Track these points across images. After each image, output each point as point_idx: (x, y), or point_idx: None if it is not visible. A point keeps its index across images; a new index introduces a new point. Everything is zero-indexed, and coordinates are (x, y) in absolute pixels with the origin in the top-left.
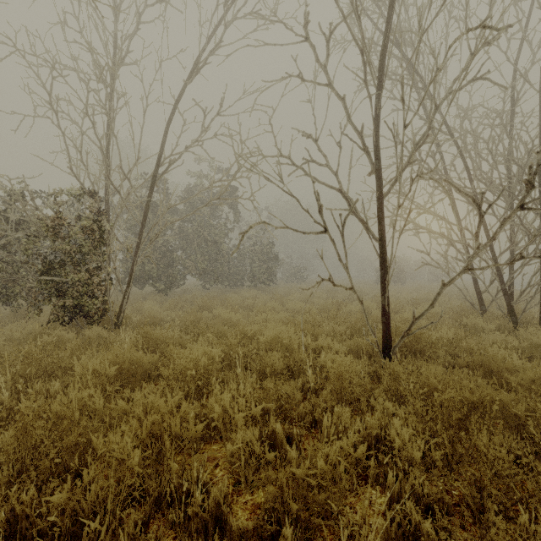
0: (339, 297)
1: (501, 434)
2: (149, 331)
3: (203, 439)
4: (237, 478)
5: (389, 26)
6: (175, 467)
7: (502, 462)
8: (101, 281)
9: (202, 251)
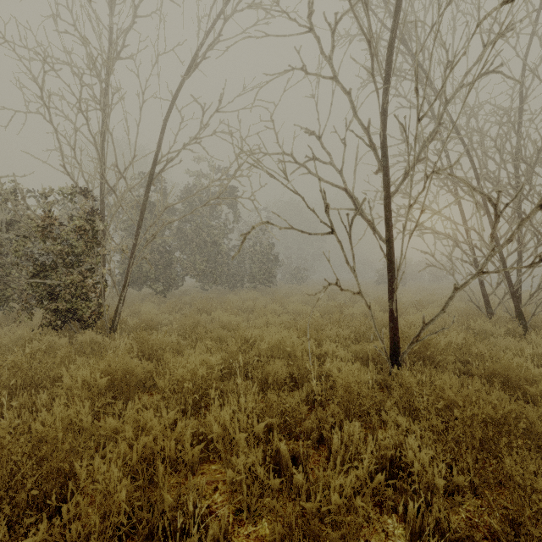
0: (340, 298)
1: (528, 454)
2: (144, 337)
3: (201, 458)
4: (239, 507)
5: (397, 16)
6: (168, 499)
7: (540, 495)
8: (95, 284)
9: (201, 252)
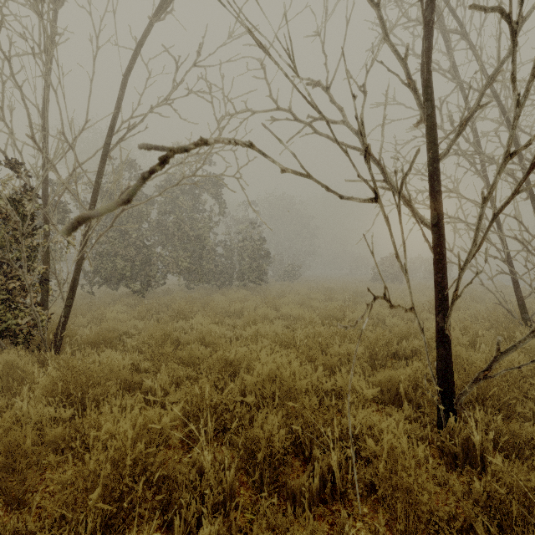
0: (338, 298)
1: None
2: (75, 367)
3: None
4: None
5: None
6: None
7: None
8: (26, 287)
9: (185, 247)
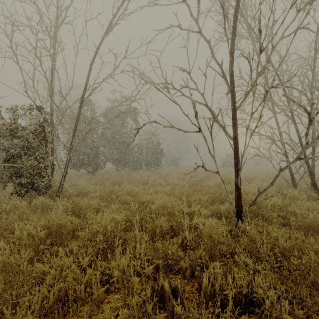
0: (200, 175)
1: None
2: (76, 201)
3: (108, 290)
4: None
5: None
6: None
7: None
8: (46, 167)
9: (116, 147)
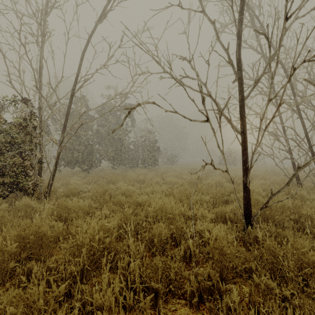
0: (198, 174)
1: None
2: (62, 203)
3: None
4: None
5: None
6: None
7: None
8: (32, 164)
9: (111, 145)
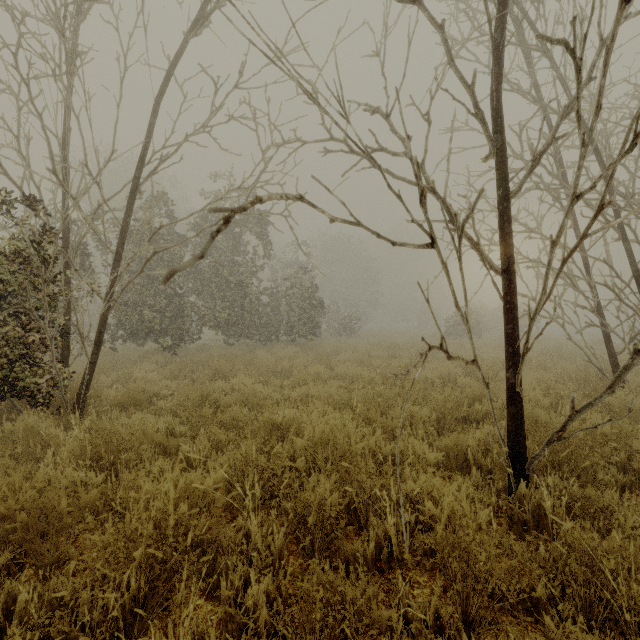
0: (404, 356)
1: None
2: (105, 429)
3: None
4: None
5: None
6: None
7: None
8: (45, 340)
9: (223, 295)
